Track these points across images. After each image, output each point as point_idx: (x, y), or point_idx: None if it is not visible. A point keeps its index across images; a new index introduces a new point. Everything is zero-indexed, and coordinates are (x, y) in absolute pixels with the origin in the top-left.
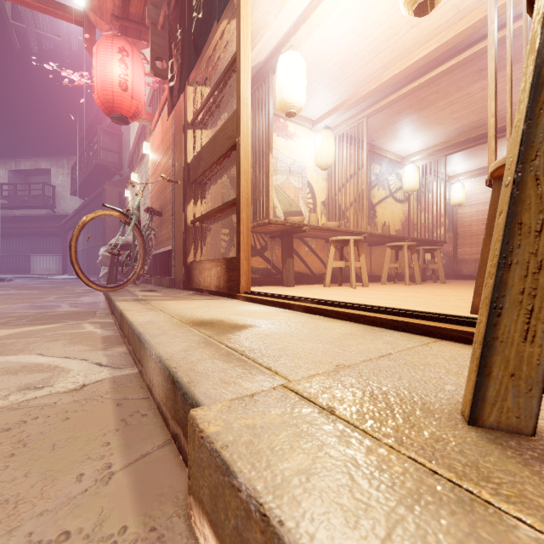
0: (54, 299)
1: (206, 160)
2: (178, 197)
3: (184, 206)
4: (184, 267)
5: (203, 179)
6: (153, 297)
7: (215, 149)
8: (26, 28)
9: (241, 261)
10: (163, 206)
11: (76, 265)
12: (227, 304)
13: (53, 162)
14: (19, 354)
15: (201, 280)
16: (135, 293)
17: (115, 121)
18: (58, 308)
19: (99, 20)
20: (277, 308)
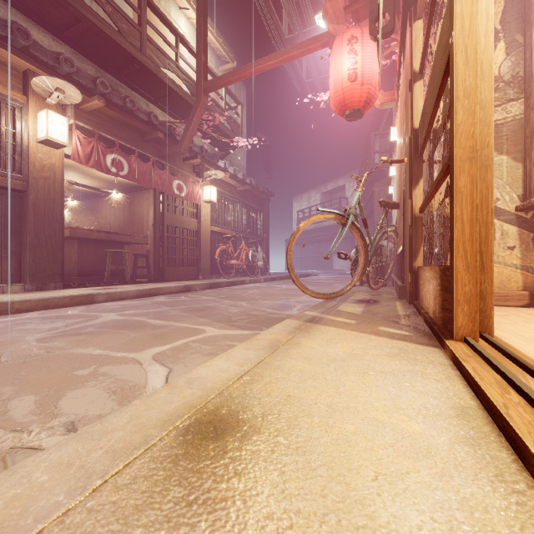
0: (304, 298)
1: (427, 111)
2: (406, 180)
3: (411, 191)
4: (411, 273)
5: (433, 144)
6: (336, 317)
7: (433, 85)
8: (313, 80)
9: (456, 275)
10: (399, 195)
11: (292, 272)
12: (392, 363)
13: (346, 179)
14: (167, 365)
15: (423, 296)
16: (339, 305)
17: (349, 119)
18: (287, 310)
19: (337, 27)
20: (485, 433)
